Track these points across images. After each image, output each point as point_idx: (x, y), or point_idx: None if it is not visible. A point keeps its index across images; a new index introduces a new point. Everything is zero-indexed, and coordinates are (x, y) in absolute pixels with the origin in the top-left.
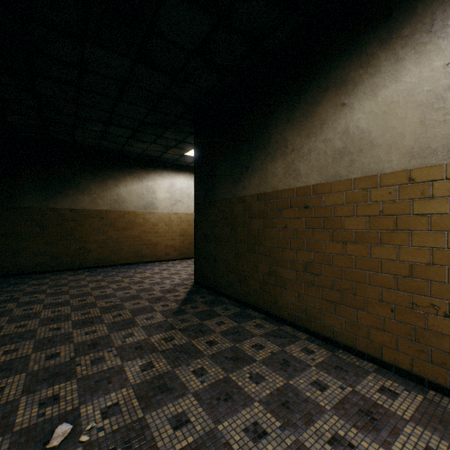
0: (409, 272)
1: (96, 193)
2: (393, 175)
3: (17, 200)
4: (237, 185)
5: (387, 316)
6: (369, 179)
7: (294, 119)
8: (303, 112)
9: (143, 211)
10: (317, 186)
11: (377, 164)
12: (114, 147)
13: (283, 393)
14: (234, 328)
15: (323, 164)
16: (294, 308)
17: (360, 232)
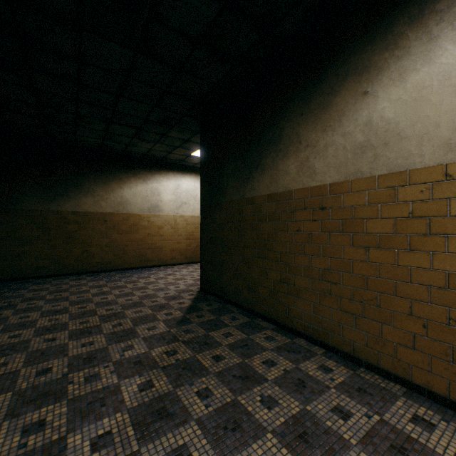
0: (445, 282)
1: (99, 194)
2: (425, 171)
3: (18, 202)
4: (245, 186)
5: (418, 332)
6: (396, 176)
7: (309, 112)
8: (319, 103)
9: (147, 213)
10: (335, 185)
11: (405, 159)
12: (118, 147)
13: (299, 422)
14: (242, 340)
15: (341, 160)
16: (309, 319)
17: (385, 236)
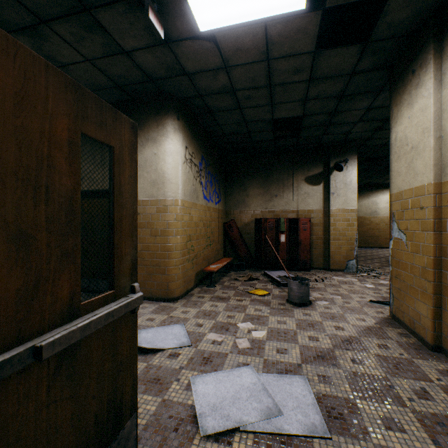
0: None
1: None
2: None
3: None
4: None
5: None
6: None
7: None
8: None
9: (368, 216)
10: None
11: None
12: None
13: None
14: None
15: None
16: None
17: None
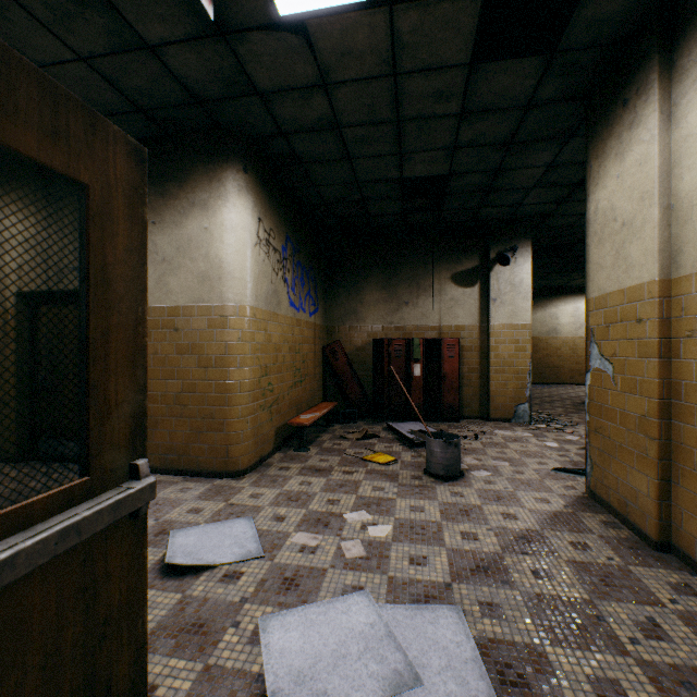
0: None
1: None
2: None
3: None
4: None
5: None
6: None
7: None
8: None
9: (545, 336)
10: None
11: None
12: None
13: None
14: None
15: None
16: None
17: None
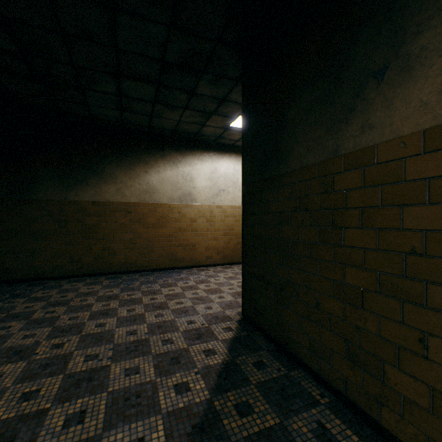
0: None
1: (122, 181)
2: None
3: (32, 191)
4: (342, 128)
5: None
6: None
7: None
8: None
9: (178, 203)
10: None
11: None
12: (141, 121)
13: None
14: None
15: None
16: None
17: None
